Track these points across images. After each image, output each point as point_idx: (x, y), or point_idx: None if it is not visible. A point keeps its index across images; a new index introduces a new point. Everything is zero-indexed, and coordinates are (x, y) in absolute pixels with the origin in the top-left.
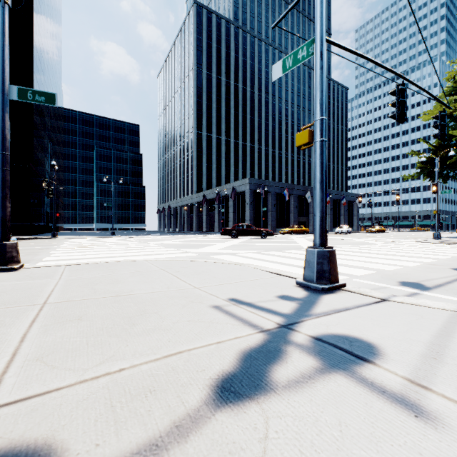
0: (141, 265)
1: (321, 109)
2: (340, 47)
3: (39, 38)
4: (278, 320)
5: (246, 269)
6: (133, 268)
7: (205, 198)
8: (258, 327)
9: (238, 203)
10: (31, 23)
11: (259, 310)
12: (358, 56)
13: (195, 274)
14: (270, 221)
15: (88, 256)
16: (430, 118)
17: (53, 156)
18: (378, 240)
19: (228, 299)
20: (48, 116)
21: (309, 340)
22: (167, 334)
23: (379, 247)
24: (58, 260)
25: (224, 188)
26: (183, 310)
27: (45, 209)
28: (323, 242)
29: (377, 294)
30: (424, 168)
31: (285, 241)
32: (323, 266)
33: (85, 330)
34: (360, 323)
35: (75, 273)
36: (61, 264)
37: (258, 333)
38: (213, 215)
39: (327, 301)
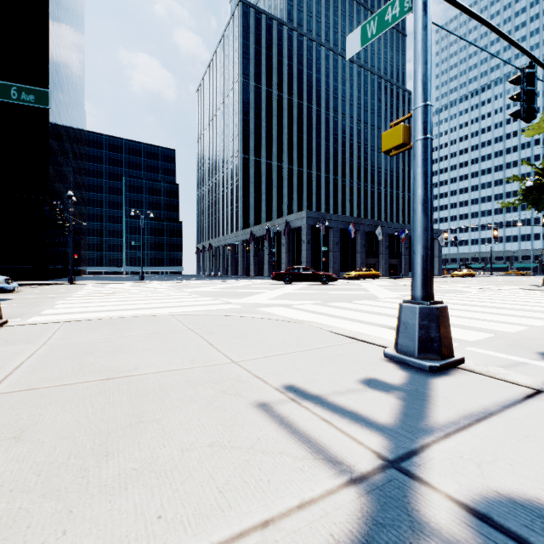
0: (163, 322)
1: (425, 90)
2: (451, 1)
3: (56, 46)
4: (378, 446)
5: (307, 330)
6: (151, 326)
7: (252, 236)
8: (342, 466)
9: (293, 242)
10: (45, 28)
11: (337, 416)
12: (473, 17)
13: (234, 338)
14: (332, 262)
15: (101, 308)
16: (536, 132)
17: (74, 187)
18: (471, 287)
19: (283, 387)
20: (67, 139)
21: (464, 520)
22: (161, 489)
23: (478, 296)
24: (60, 314)
25: (276, 223)
26: (207, 413)
27: (63, 249)
28: (428, 294)
29: (522, 379)
30: (529, 195)
31: (353, 288)
32: (429, 332)
33: (6, 472)
34: (541, 458)
35: (69, 335)
36: (59, 320)
37: (347, 489)
38: (262, 256)
39: (446, 393)
